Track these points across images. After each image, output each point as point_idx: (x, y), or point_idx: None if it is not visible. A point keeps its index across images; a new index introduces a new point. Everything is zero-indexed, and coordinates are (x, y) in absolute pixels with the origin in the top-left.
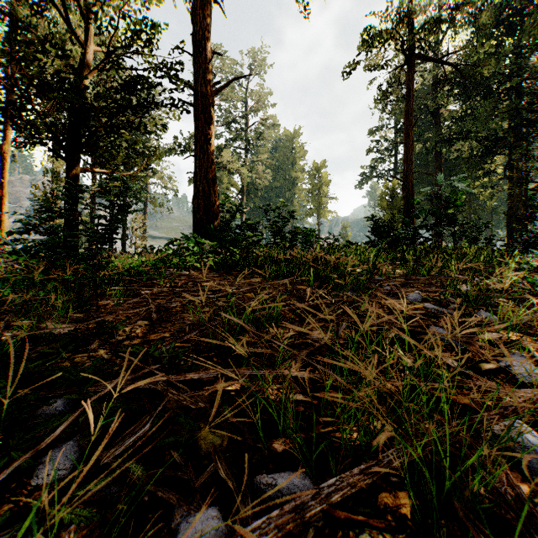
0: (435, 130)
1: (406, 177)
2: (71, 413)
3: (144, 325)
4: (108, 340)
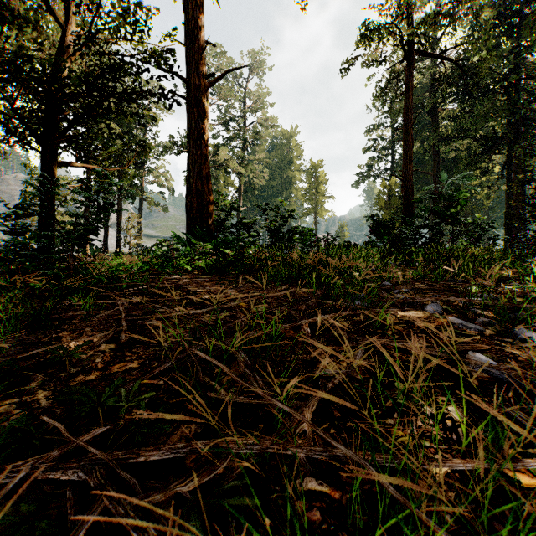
0: (433, 129)
1: (405, 176)
2: None
3: (108, 350)
4: (57, 373)
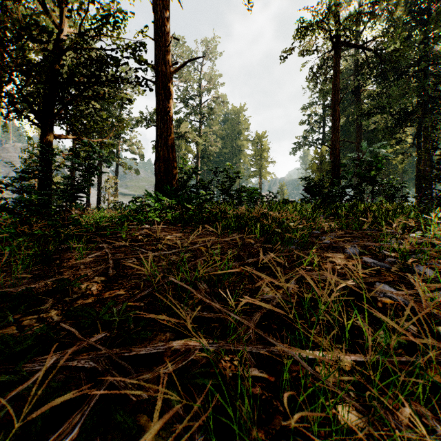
0: (357, 106)
1: (333, 145)
2: None
3: (100, 281)
4: (63, 298)
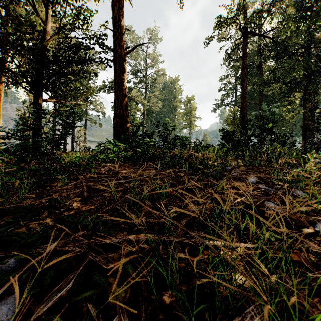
0: (260, 77)
1: (242, 105)
2: (18, 270)
3: (78, 200)
4: (54, 211)
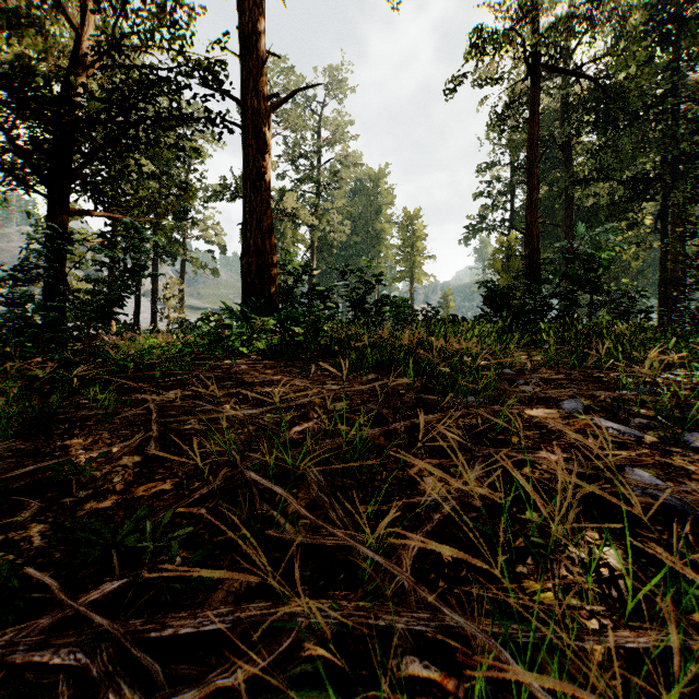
0: (566, 168)
1: (529, 229)
2: None
3: (132, 465)
4: (59, 498)
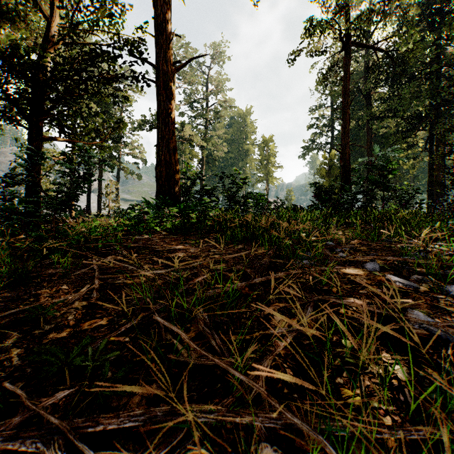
0: (367, 109)
1: (344, 149)
2: None
3: (81, 307)
4: (32, 330)
